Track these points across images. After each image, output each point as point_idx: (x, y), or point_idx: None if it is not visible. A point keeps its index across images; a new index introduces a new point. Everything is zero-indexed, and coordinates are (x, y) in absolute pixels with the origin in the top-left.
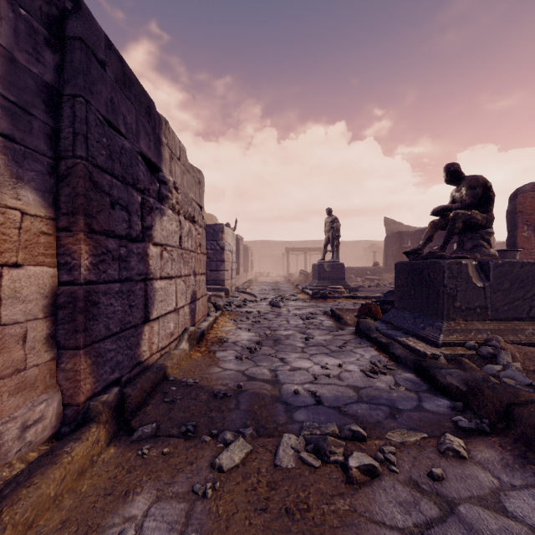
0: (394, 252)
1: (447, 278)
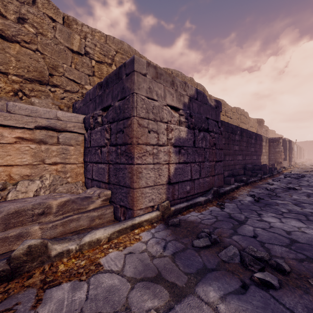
0: None
1: None
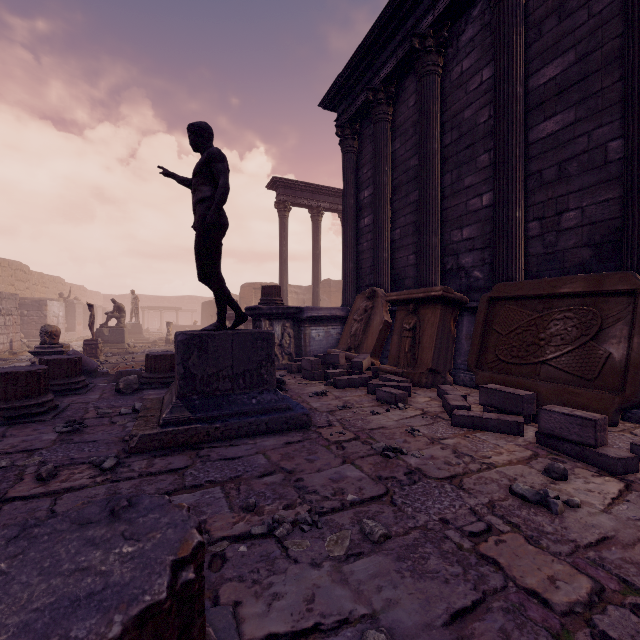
0: (208, 315)
1: (97, 333)
